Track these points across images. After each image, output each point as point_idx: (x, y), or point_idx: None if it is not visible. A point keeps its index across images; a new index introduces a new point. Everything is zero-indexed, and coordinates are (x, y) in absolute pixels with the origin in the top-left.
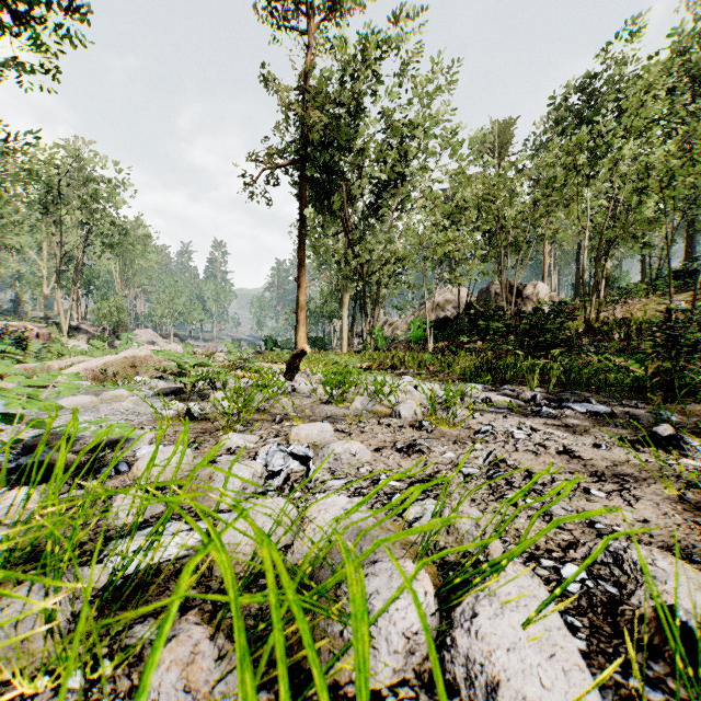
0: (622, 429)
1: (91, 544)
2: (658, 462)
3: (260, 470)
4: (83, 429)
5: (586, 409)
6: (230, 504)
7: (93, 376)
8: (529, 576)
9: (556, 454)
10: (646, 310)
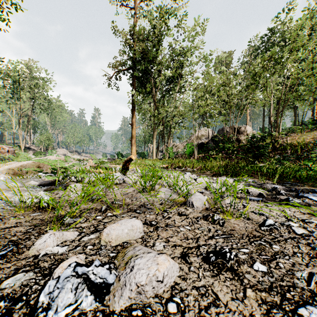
0: None
1: None
2: None
3: None
4: None
5: None
6: None
7: (14, 172)
8: None
9: None
10: (303, 138)
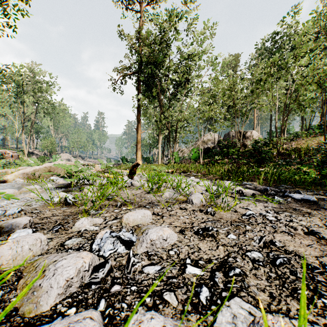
0: None
1: None
2: None
3: (87, 263)
4: None
5: (300, 197)
6: None
7: (27, 176)
8: None
9: (305, 234)
10: (308, 143)
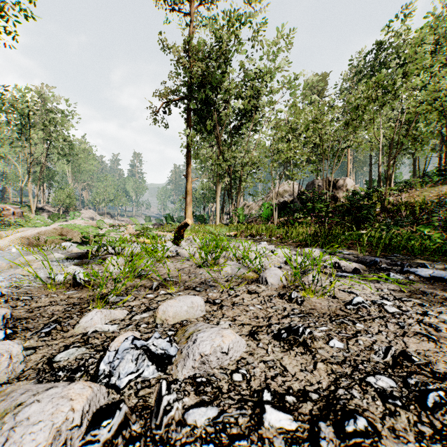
0: None
1: None
2: None
3: (78, 411)
4: None
5: (428, 274)
6: None
7: (28, 242)
8: None
9: None
10: (424, 196)
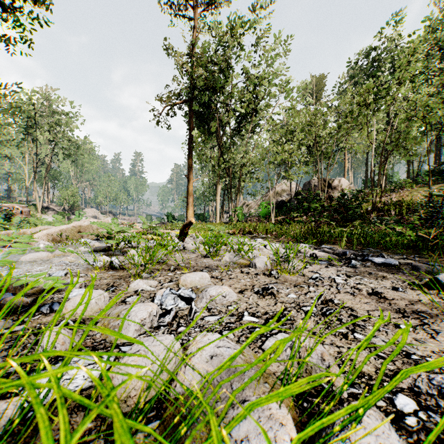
0: (409, 276)
1: (16, 375)
2: (442, 301)
3: (155, 310)
4: (24, 280)
5: (381, 261)
6: (97, 382)
7: (52, 238)
8: (380, 420)
9: (368, 294)
10: (412, 196)
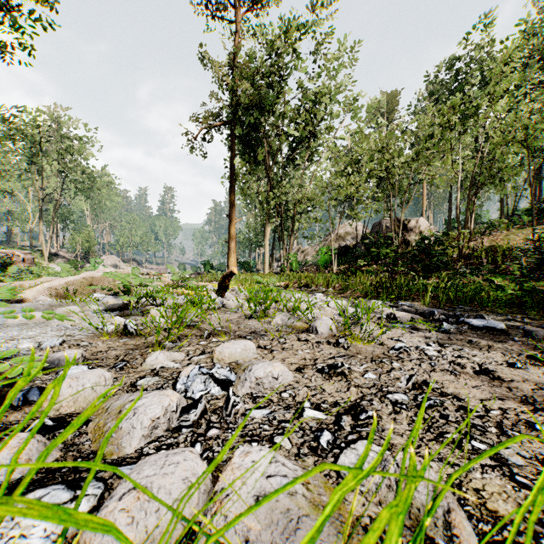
0: (523, 345)
1: None
2: None
3: (174, 403)
4: None
5: (482, 324)
6: None
7: (56, 293)
8: None
9: (474, 373)
10: (509, 239)
